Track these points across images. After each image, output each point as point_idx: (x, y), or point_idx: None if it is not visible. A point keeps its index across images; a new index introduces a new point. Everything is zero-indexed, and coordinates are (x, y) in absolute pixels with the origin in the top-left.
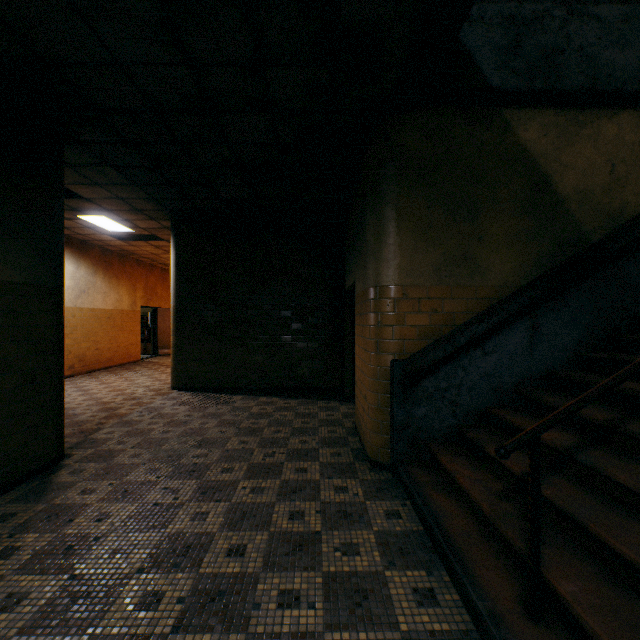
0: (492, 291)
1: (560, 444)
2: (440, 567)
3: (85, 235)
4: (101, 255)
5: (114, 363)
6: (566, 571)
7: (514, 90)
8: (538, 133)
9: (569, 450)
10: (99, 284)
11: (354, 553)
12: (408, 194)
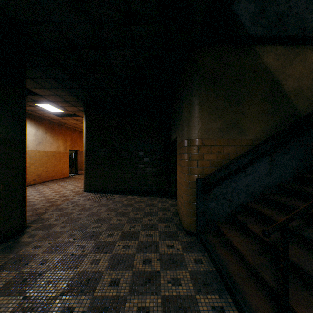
0: (249, 142)
1: (291, 225)
2: (226, 293)
3: (41, 114)
4: (49, 124)
5: (56, 178)
6: (302, 302)
7: (261, 36)
8: (274, 58)
9: (296, 228)
10: (48, 139)
11: (178, 284)
12: (205, 91)
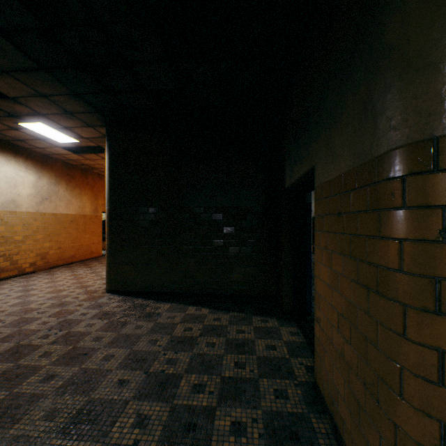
0: None
1: None
2: None
3: (43, 149)
4: (64, 168)
5: (76, 259)
6: None
7: None
8: None
9: None
10: (61, 193)
11: None
12: None
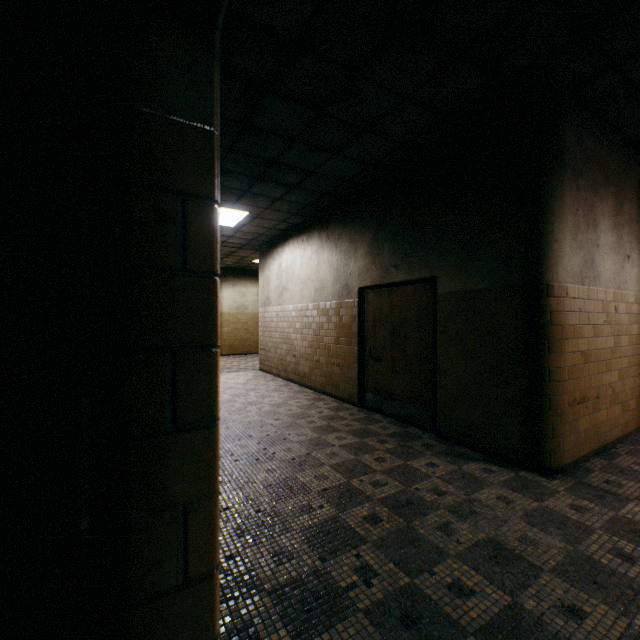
0: None
1: None
2: None
3: None
4: None
5: None
6: None
7: None
8: None
9: None
10: None
11: None
12: None
